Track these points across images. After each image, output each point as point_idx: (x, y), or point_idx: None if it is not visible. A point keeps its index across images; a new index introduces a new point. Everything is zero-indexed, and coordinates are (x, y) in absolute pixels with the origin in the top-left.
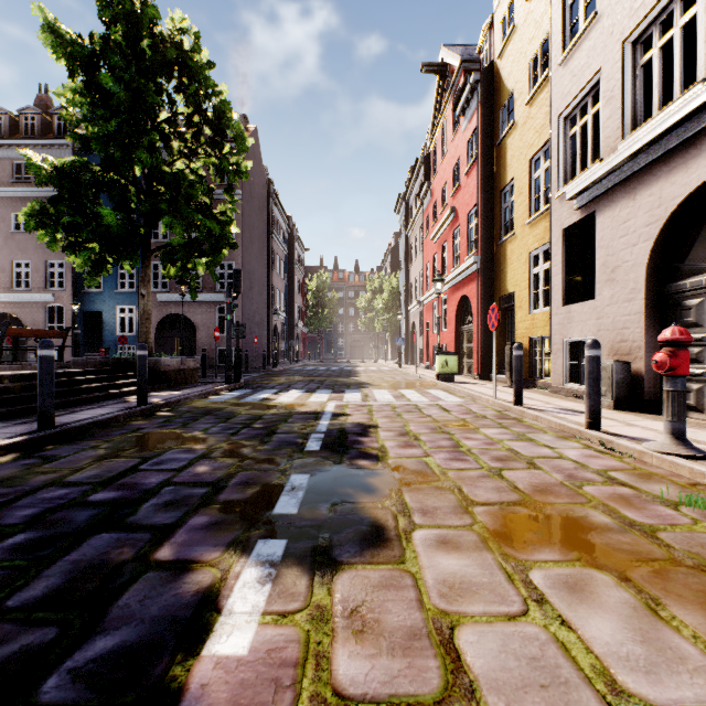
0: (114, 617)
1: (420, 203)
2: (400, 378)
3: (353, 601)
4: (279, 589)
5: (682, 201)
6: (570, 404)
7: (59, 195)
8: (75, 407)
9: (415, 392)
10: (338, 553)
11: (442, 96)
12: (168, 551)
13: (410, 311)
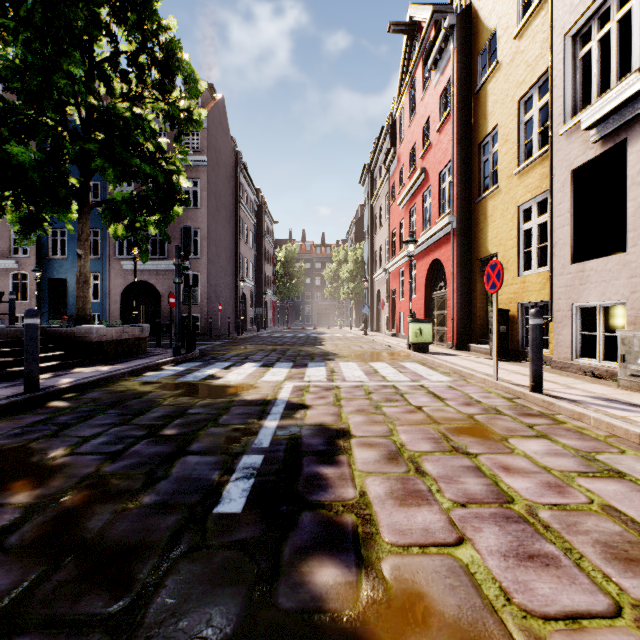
0: None
1: (386, 171)
2: (368, 347)
3: None
4: None
5: None
6: (601, 388)
7: None
8: None
9: (388, 365)
10: None
11: (410, 58)
12: None
13: (375, 279)
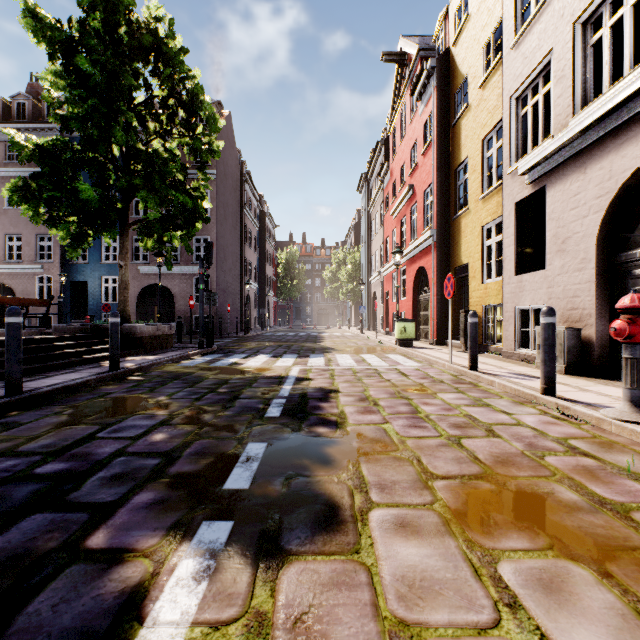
0: (17, 629)
1: (381, 182)
2: (362, 344)
3: (298, 606)
4: (216, 589)
5: (632, 173)
6: (523, 368)
7: (40, 172)
8: (50, 372)
9: (375, 356)
10: (287, 539)
11: (401, 83)
12: (102, 536)
13: (372, 282)
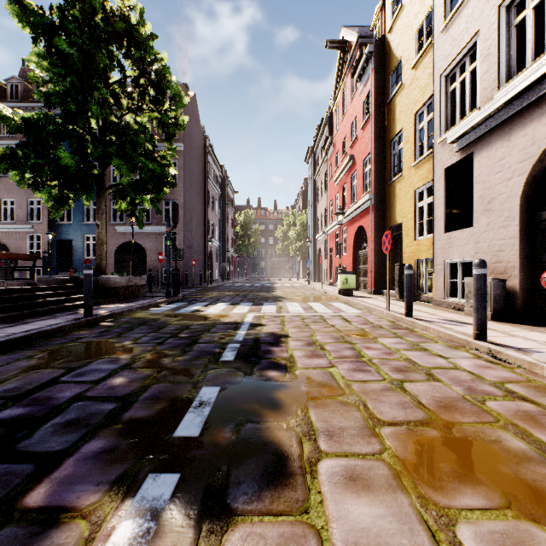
0: None
1: (325, 154)
2: (309, 293)
3: None
4: None
5: None
6: (453, 315)
7: (25, 142)
8: (30, 318)
9: (321, 304)
10: (233, 495)
11: (343, 67)
12: (42, 491)
13: (317, 240)
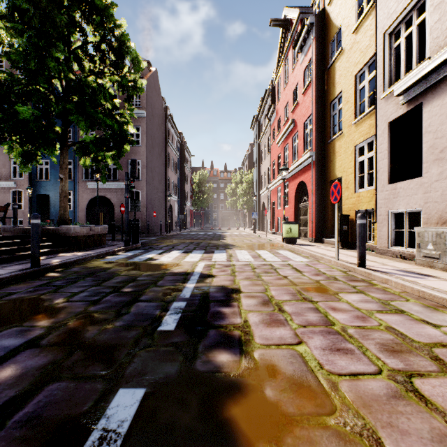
0: None
1: (268, 120)
2: (256, 241)
3: None
4: None
5: None
6: (404, 265)
7: None
8: None
9: (268, 252)
10: None
11: (284, 44)
12: None
13: (261, 195)
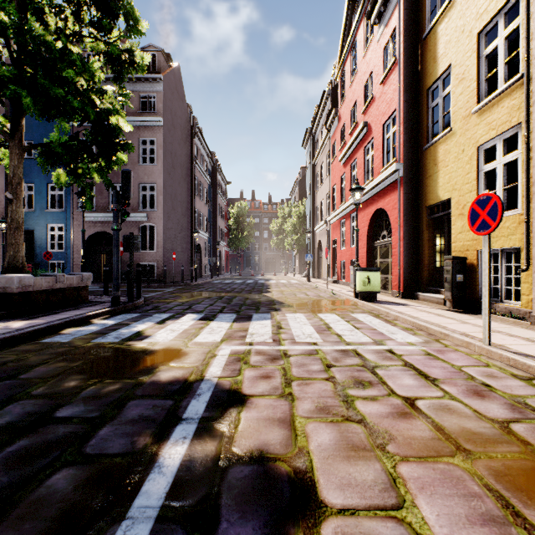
0: None
1: (327, 131)
2: (313, 295)
3: None
4: None
5: None
6: None
7: None
8: None
9: (340, 318)
10: None
11: (351, 23)
12: None
13: (317, 231)
